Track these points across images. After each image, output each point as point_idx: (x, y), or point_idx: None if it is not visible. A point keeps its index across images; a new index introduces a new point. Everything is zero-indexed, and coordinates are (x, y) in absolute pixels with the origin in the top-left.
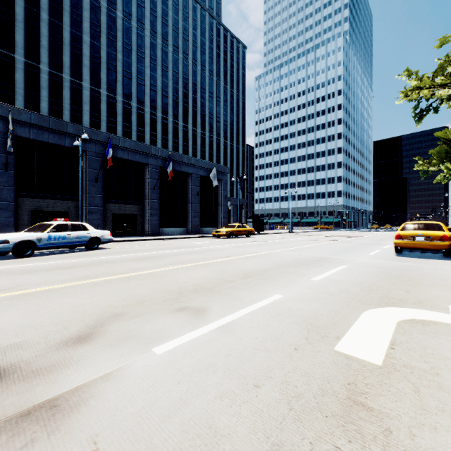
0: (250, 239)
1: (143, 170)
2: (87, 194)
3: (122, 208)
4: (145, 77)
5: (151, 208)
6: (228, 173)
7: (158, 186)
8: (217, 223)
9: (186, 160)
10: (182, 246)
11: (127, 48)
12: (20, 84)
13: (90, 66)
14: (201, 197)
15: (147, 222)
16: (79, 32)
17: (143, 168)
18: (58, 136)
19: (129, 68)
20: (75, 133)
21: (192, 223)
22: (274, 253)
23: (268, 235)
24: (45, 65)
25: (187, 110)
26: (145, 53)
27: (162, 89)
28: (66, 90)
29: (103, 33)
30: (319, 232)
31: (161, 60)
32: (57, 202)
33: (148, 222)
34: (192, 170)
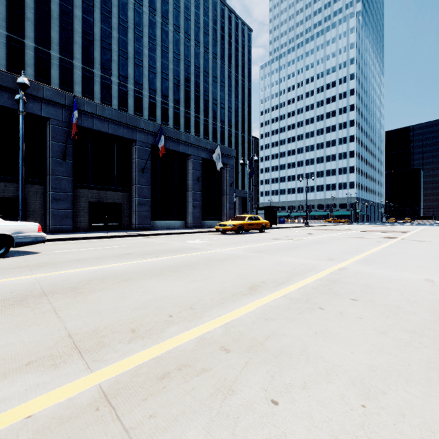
0: (267, 235)
1: (130, 149)
2: (51, 175)
3: (102, 195)
4: (143, 57)
5: (139, 195)
6: (235, 156)
7: (149, 168)
8: (221, 215)
9: (184, 138)
10: (165, 250)
11: (124, 25)
12: (1, 60)
13: (82, 43)
14: (203, 184)
15: (134, 213)
16: (70, 5)
17: (130, 145)
18: (7, 95)
19: (125, 47)
20: (31, 93)
21: (191, 214)
22: (353, 272)
23: (284, 229)
24: (30, 40)
25: (188, 94)
26: (143, 31)
27: (162, 71)
28: (55, 69)
29: (96, 8)
30: (341, 226)
31: (161, 40)
32: (9, 186)
33: (135, 213)
34: (191, 150)
